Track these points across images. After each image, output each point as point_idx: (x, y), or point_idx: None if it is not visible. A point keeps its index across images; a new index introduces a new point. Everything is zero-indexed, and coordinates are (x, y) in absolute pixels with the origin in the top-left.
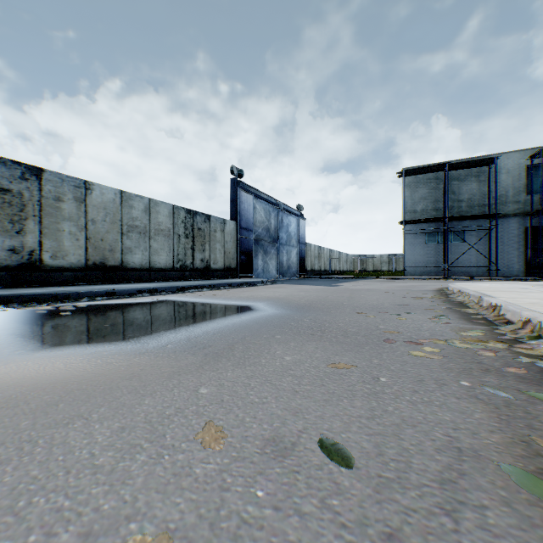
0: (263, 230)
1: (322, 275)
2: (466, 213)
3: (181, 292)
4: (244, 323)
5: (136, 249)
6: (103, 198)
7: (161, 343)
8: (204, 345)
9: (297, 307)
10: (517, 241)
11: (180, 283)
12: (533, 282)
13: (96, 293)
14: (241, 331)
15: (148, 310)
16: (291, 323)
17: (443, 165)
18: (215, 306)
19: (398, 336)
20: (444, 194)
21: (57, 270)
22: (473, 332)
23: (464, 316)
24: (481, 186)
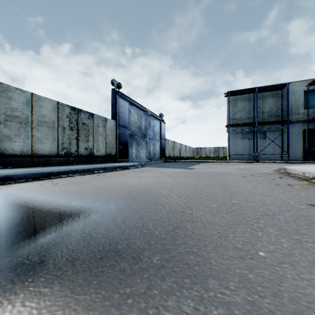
0: (136, 128)
1: (176, 159)
2: (267, 120)
3: (46, 178)
4: None
5: (16, 137)
6: None
7: None
8: None
9: (172, 223)
10: (298, 138)
11: (54, 168)
12: None
13: None
14: None
15: None
16: None
17: (254, 88)
18: (18, 223)
19: None
20: (253, 108)
21: None
22: None
23: None
24: (276, 103)
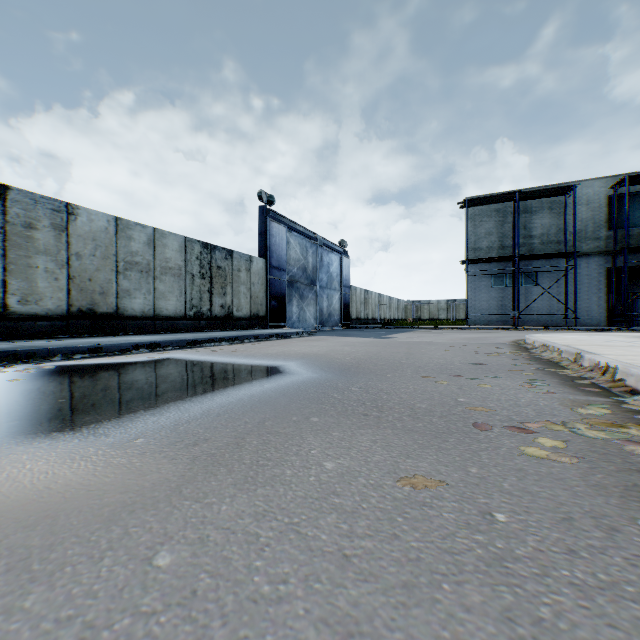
0: (299, 270)
1: (370, 324)
2: (538, 251)
3: (192, 346)
4: (267, 395)
5: (136, 292)
6: (92, 226)
7: (130, 434)
8: (198, 438)
9: (341, 368)
10: (597, 284)
11: (192, 335)
12: (624, 334)
13: (74, 349)
14: (260, 409)
15: (137, 375)
16: (334, 395)
17: (512, 193)
18: (231, 367)
19: (491, 416)
20: (513, 229)
21: (28, 318)
22: (594, 408)
23: (566, 380)
24: (556, 219)
